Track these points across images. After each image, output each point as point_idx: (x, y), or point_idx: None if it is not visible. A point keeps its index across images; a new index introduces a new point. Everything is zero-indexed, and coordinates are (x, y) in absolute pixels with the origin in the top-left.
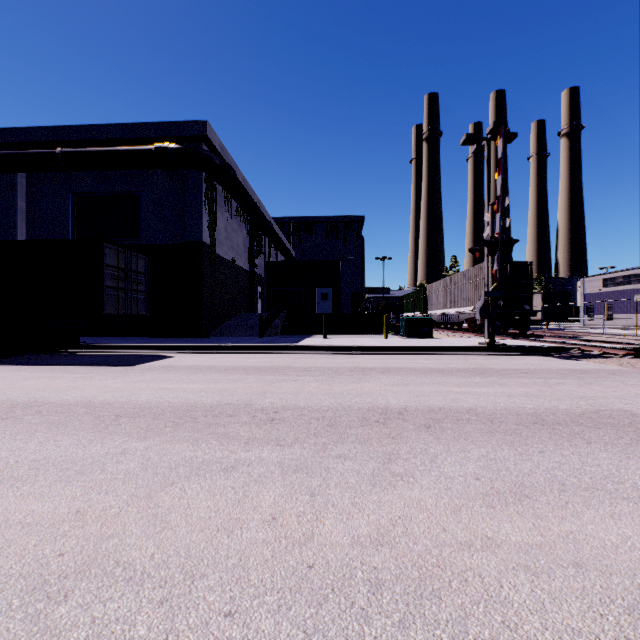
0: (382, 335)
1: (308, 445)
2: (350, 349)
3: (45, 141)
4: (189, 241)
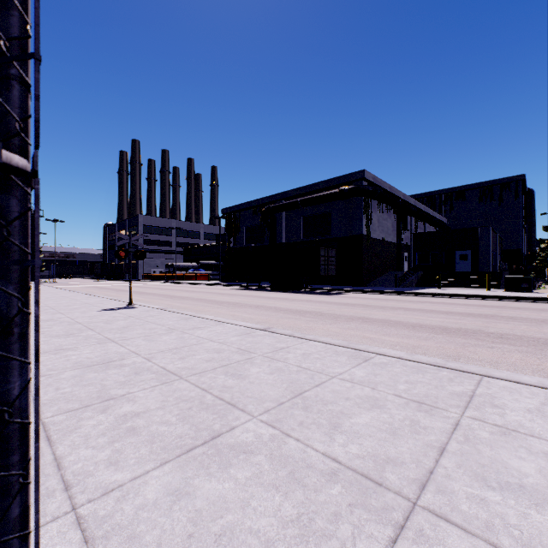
0: (501, 289)
1: (371, 309)
2: (440, 295)
3: (293, 195)
4: (355, 235)
